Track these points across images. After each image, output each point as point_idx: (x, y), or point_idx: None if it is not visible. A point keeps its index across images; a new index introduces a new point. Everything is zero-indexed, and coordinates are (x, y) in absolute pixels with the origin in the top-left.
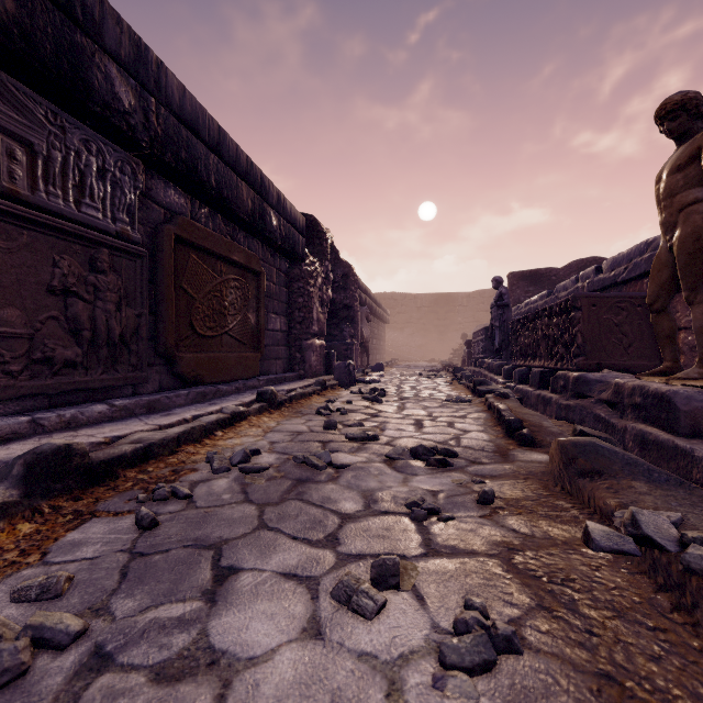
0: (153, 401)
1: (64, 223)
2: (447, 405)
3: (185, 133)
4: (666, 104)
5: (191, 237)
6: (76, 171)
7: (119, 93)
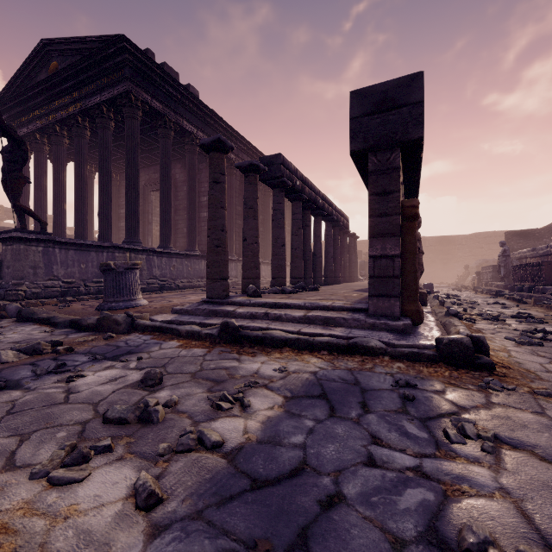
0: None
1: None
2: (488, 299)
3: None
4: None
5: None
6: None
7: None
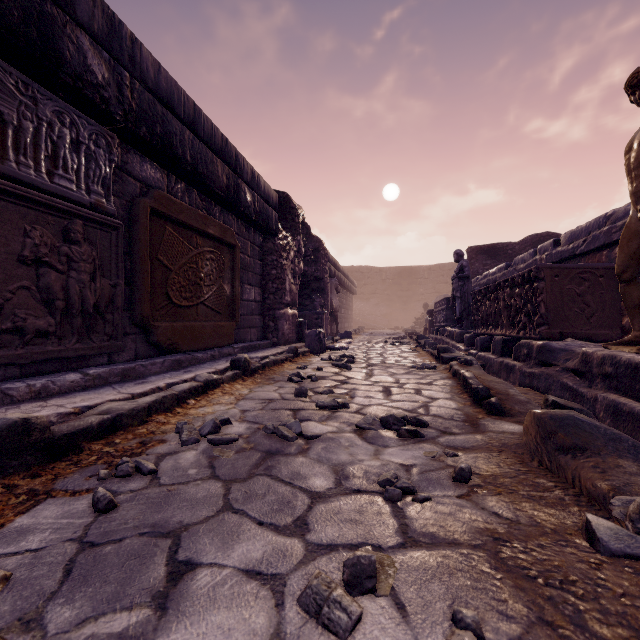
0: (127, 369)
1: (35, 193)
2: (413, 372)
3: (160, 109)
4: (638, 73)
5: (167, 210)
6: (48, 143)
7: (91, 66)
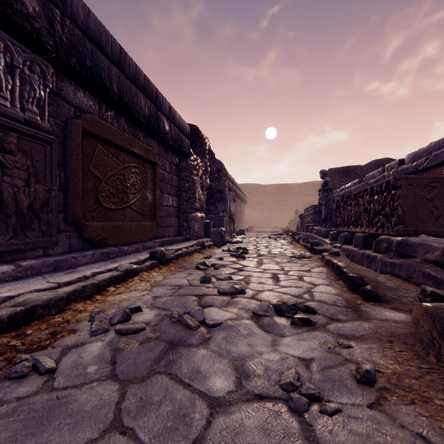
0: (59, 261)
1: None
2: (294, 261)
3: (89, 46)
4: None
5: (97, 131)
6: None
7: None
